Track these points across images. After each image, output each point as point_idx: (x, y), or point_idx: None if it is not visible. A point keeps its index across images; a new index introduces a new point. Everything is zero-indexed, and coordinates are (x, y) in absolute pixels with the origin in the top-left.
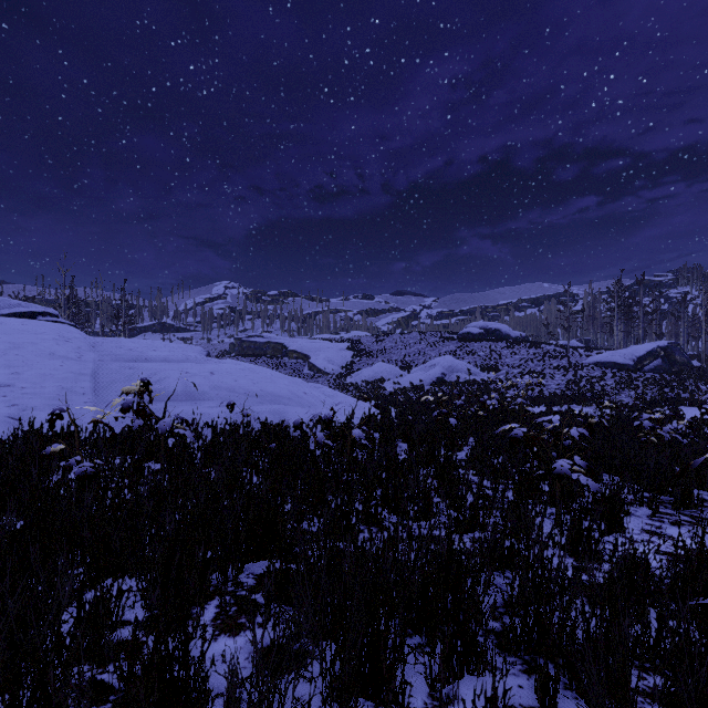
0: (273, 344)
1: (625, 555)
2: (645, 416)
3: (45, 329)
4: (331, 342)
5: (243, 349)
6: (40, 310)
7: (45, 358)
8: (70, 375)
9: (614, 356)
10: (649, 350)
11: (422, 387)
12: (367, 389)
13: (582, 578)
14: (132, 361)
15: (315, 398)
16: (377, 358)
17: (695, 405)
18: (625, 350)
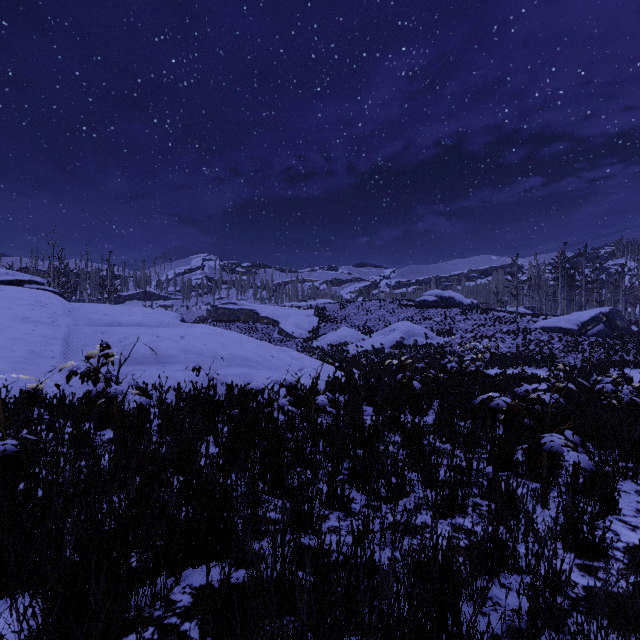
0: (246, 311)
1: (631, 548)
2: (606, 379)
3: (23, 294)
4: (299, 309)
5: (219, 315)
6: (26, 278)
7: (18, 323)
8: (41, 339)
9: (560, 322)
10: (592, 316)
11: (382, 350)
12: (332, 352)
13: (592, 583)
14: (106, 325)
15: (282, 361)
16: (341, 324)
17: (639, 367)
18: (570, 316)
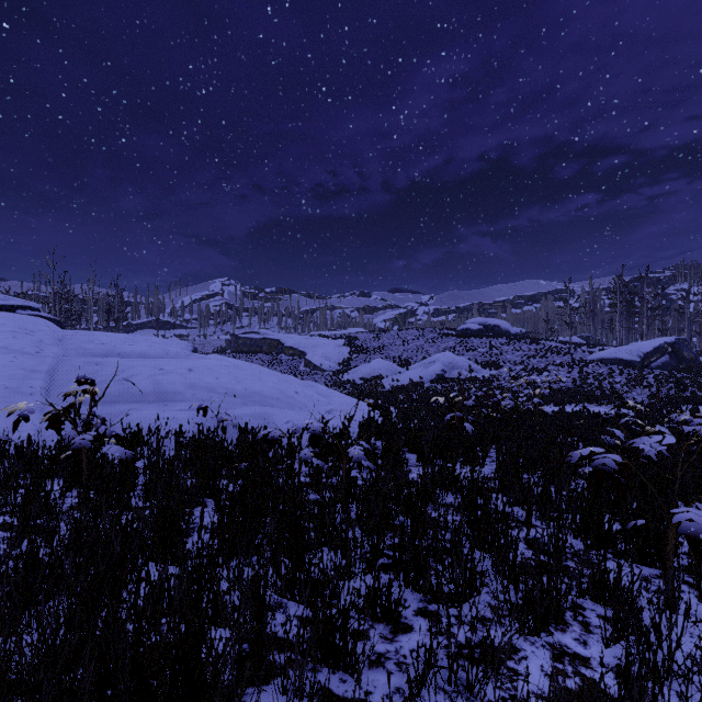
0: (269, 341)
1: None
2: (697, 421)
3: (6, 320)
4: (328, 338)
5: (239, 345)
6: (19, 303)
7: None
8: (19, 372)
9: (620, 353)
10: (656, 346)
11: (421, 385)
12: (365, 387)
13: None
14: (102, 356)
15: (308, 398)
16: (375, 355)
17: None
18: (631, 346)
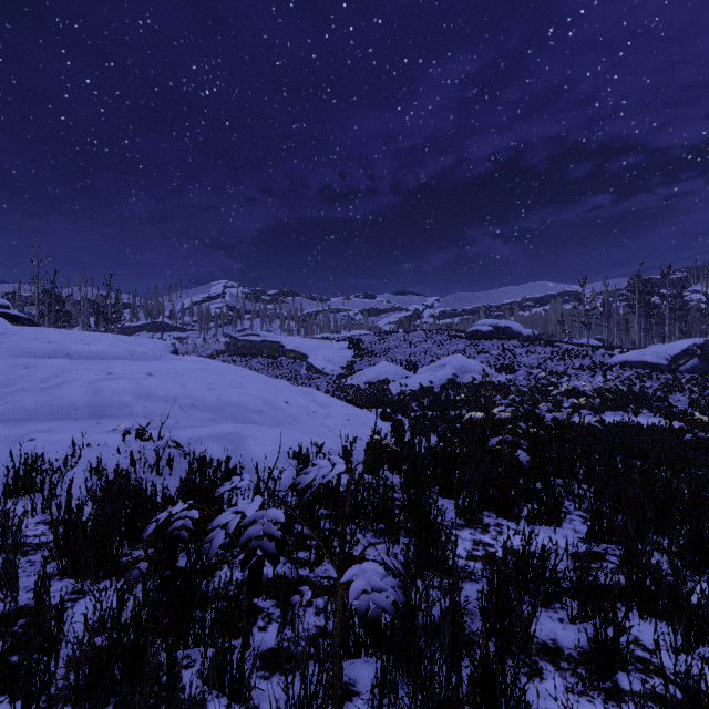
0: (270, 343)
1: None
2: None
3: None
4: (331, 341)
5: (239, 348)
6: None
7: None
8: None
9: (644, 355)
10: (685, 348)
11: (432, 390)
12: (370, 392)
13: None
14: (44, 357)
15: (301, 410)
16: (380, 358)
17: None
18: (656, 348)
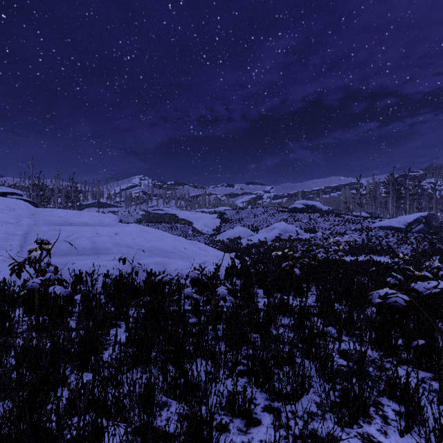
0: (169, 215)
1: None
2: None
3: None
4: (206, 213)
5: (150, 218)
6: (9, 191)
7: None
8: (3, 235)
9: (392, 222)
10: (415, 218)
11: (266, 243)
12: (230, 244)
13: None
14: (59, 225)
15: (193, 252)
16: (236, 224)
17: None
18: (399, 218)
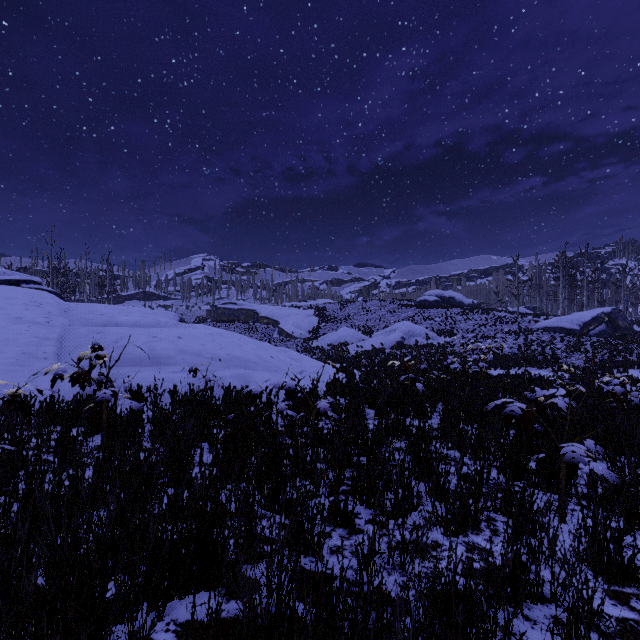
0: (246, 311)
1: None
2: (615, 381)
3: (18, 294)
4: (299, 309)
5: (219, 315)
6: (24, 278)
7: (11, 323)
8: (34, 340)
9: (561, 322)
10: (594, 316)
11: (383, 351)
12: (332, 353)
13: (625, 615)
14: (102, 325)
15: (282, 362)
16: (341, 324)
17: None
18: (571, 316)
